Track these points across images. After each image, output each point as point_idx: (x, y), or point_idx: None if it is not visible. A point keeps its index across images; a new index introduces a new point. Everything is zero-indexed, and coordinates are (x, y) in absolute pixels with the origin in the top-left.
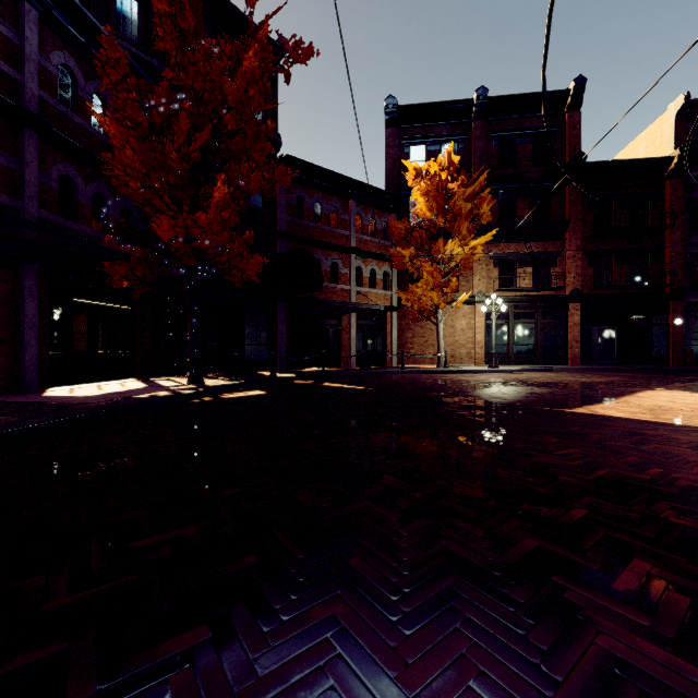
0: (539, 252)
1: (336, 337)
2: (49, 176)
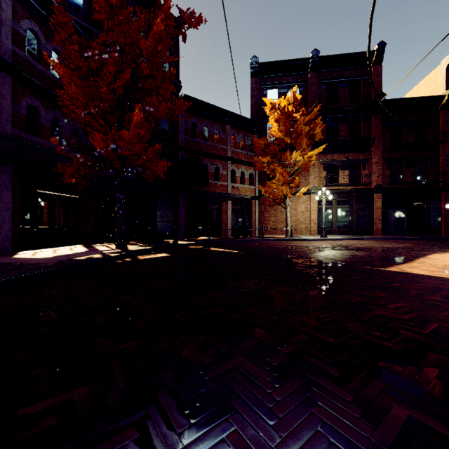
0: (353, 160)
1: (218, 217)
2: (20, 105)
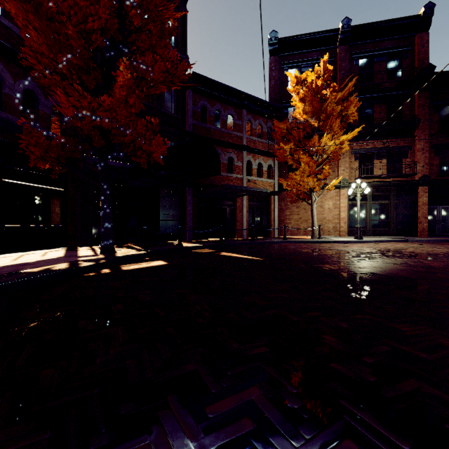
0: (393, 147)
1: (232, 214)
2: None
